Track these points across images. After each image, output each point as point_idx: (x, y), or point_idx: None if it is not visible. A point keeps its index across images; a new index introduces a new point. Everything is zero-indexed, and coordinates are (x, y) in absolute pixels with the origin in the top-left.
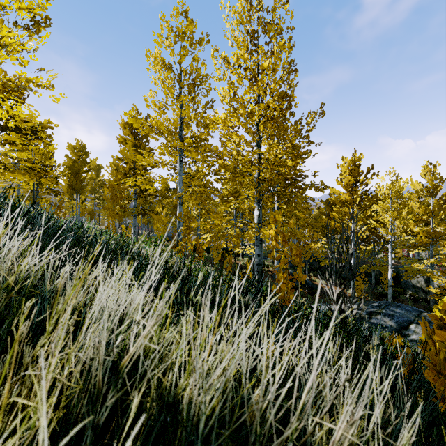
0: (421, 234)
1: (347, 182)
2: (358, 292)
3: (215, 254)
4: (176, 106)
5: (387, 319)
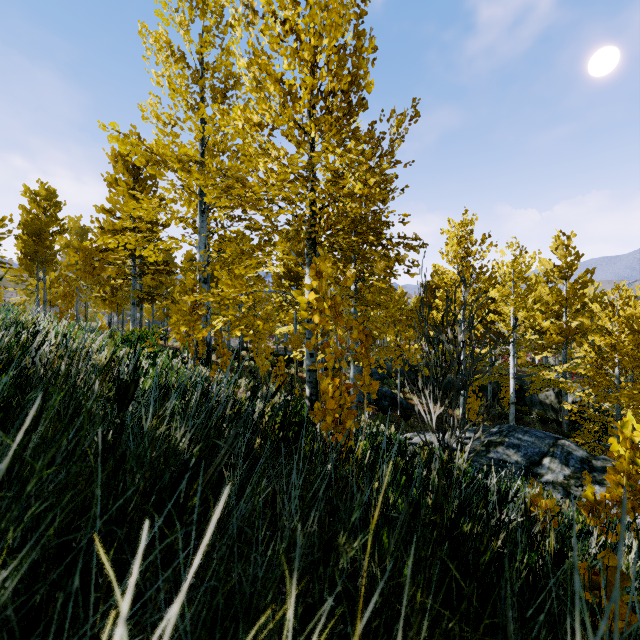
0: (552, 330)
1: (455, 255)
2: (470, 413)
3: (261, 361)
4: (193, 122)
5: (512, 452)
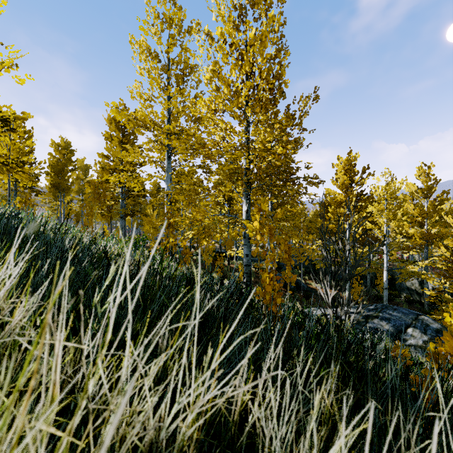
0: (416, 236)
1: (342, 182)
2: (353, 295)
3: (206, 256)
4: (163, 98)
5: (384, 323)
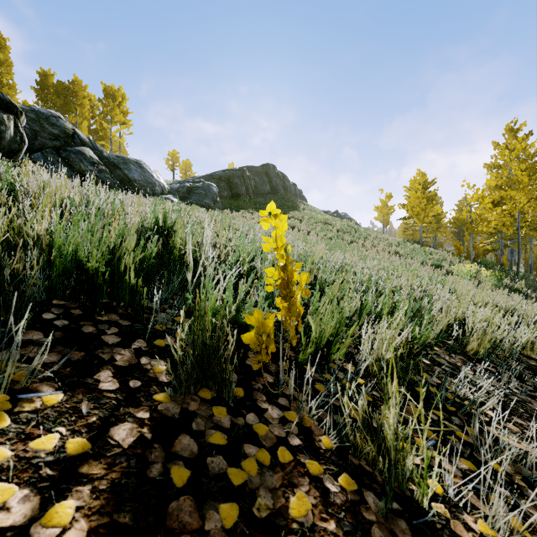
0: None
1: None
2: None
3: None
4: None
5: None
